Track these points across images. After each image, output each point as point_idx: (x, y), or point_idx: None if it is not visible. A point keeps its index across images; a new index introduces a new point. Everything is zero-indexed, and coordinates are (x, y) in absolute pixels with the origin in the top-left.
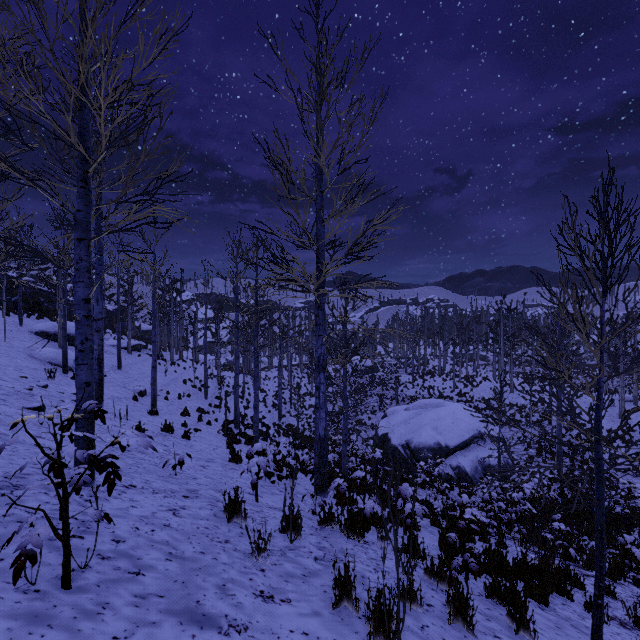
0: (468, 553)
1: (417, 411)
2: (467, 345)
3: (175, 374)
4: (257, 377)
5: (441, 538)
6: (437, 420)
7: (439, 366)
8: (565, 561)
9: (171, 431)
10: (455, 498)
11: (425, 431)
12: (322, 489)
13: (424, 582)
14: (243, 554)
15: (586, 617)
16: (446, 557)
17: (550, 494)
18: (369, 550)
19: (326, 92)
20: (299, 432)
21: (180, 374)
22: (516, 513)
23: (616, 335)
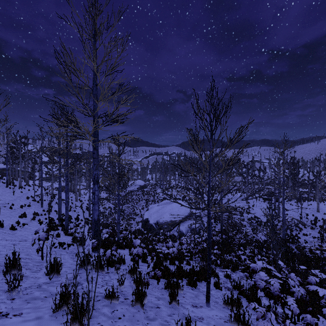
0: (157, 269)
1: (162, 206)
2: (188, 174)
3: (21, 193)
4: (67, 191)
5: (153, 264)
6: (171, 209)
7: (175, 184)
8: (216, 266)
9: (1, 226)
10: (176, 246)
11: (165, 215)
12: (96, 249)
13: (131, 287)
14: (3, 292)
15: (213, 289)
16: (147, 273)
17: (217, 238)
18: (106, 276)
19: (97, 29)
20: (101, 222)
21: (25, 193)
22: (197, 248)
23: (245, 168)
